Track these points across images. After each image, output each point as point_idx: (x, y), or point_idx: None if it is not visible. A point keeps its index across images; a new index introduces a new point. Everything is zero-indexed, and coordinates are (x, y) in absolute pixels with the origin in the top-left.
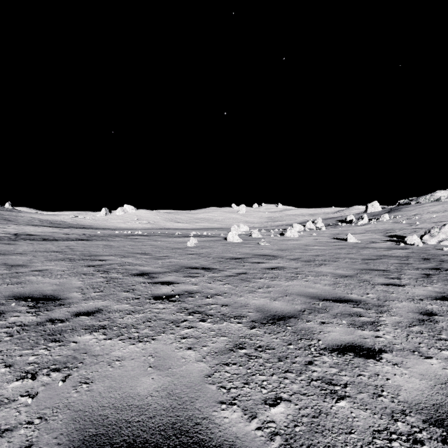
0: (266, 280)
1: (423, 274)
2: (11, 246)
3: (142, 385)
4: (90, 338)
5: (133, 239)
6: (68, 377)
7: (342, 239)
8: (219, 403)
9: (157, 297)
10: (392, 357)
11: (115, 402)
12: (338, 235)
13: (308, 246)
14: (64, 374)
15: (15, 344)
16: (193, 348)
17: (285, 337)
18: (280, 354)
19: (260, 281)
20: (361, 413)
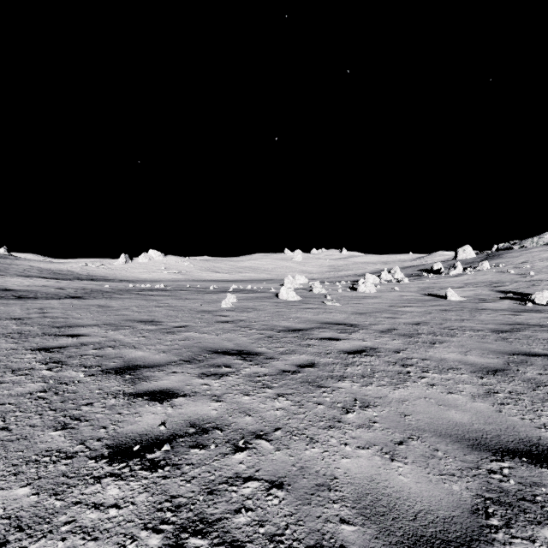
0: (354, 383)
1: None
2: None
3: None
4: None
5: (148, 295)
6: None
7: (438, 296)
8: None
9: (121, 447)
10: None
11: None
12: (429, 290)
13: (396, 307)
14: None
15: None
16: None
17: None
18: None
19: (344, 385)
20: None
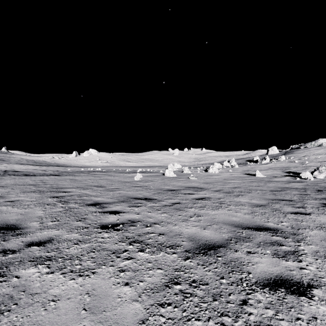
0: (196, 209)
1: (321, 204)
2: None
3: None
4: (34, 272)
5: (93, 174)
6: None
7: (252, 175)
8: None
9: (104, 226)
10: (323, 294)
11: None
12: (248, 171)
13: (226, 180)
14: None
15: None
16: (130, 284)
17: (217, 269)
18: (214, 291)
19: (191, 210)
20: None
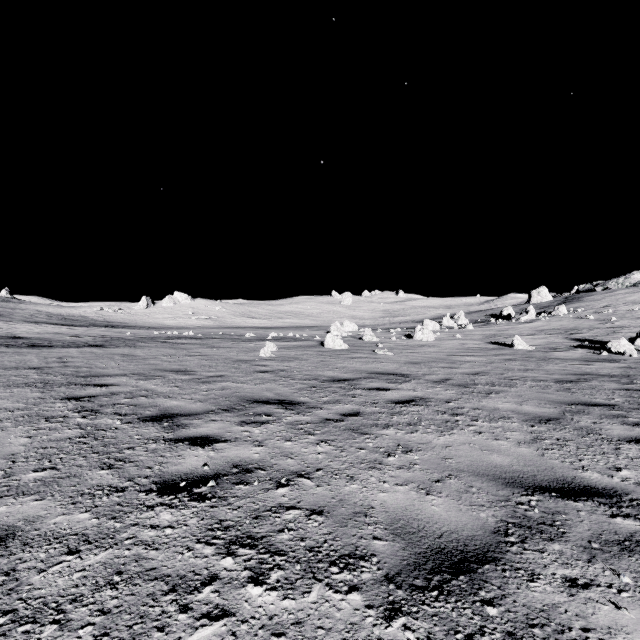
0: (399, 431)
1: None
2: None
3: None
4: None
5: (176, 344)
6: None
7: (504, 345)
8: None
9: (168, 484)
10: None
11: None
12: (495, 338)
13: (454, 357)
14: None
15: None
16: None
17: None
18: None
19: (388, 432)
20: None
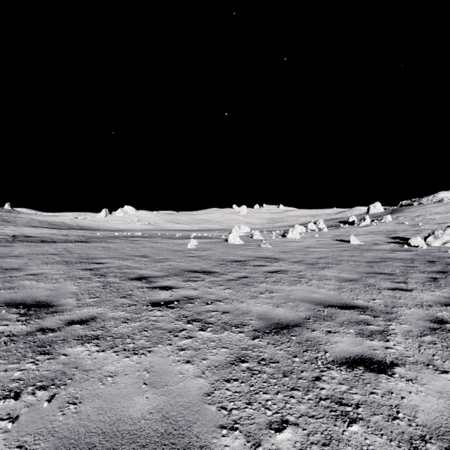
0: (268, 284)
1: (429, 278)
2: (8, 248)
3: (135, 406)
4: (82, 350)
5: (132, 240)
6: (55, 396)
7: (345, 241)
8: (219, 428)
9: (155, 303)
10: (405, 371)
11: (105, 426)
12: (340, 237)
13: (310, 248)
14: (51, 393)
15: (0, 357)
16: (192, 362)
17: (289, 348)
18: (285, 368)
19: (262, 285)
20: (376, 439)
